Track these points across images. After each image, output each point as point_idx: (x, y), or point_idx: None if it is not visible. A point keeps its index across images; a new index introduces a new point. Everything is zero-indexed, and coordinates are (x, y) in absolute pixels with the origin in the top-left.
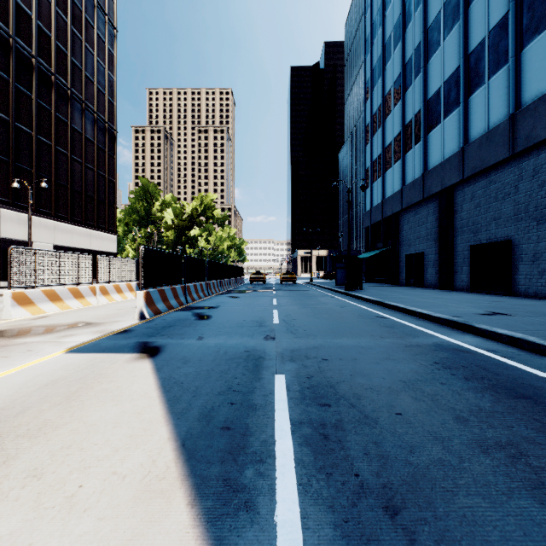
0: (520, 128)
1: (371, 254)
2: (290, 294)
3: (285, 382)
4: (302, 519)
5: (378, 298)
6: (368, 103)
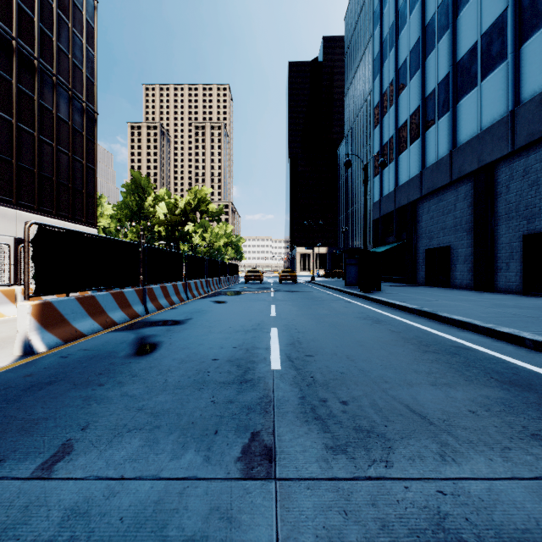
0: None
1: (383, 249)
2: (292, 297)
3: None
4: None
5: (417, 305)
6: (376, 82)
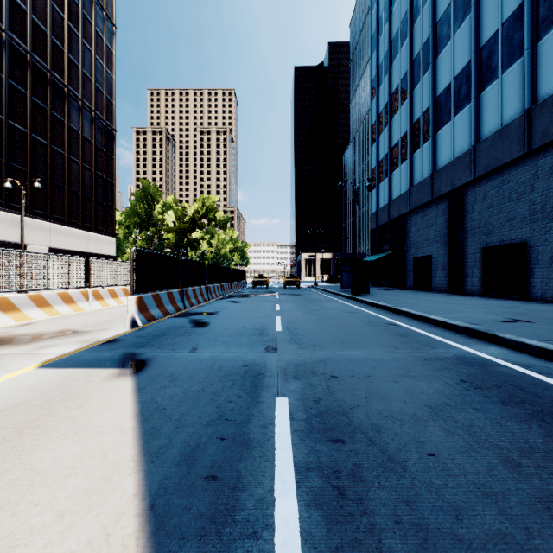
0: (537, 124)
1: (377, 257)
2: (294, 299)
3: (288, 407)
4: None
5: (386, 303)
6: (374, 102)
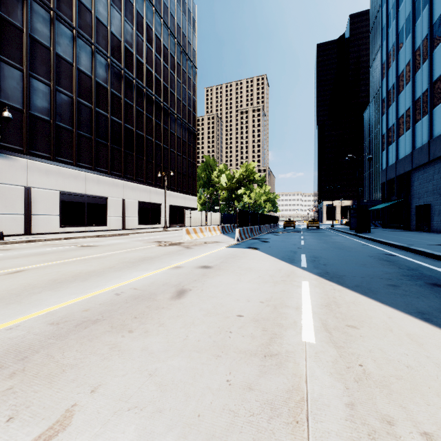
0: None
1: (384, 205)
2: (313, 234)
3: (305, 255)
4: (306, 264)
5: (374, 237)
6: (384, 81)
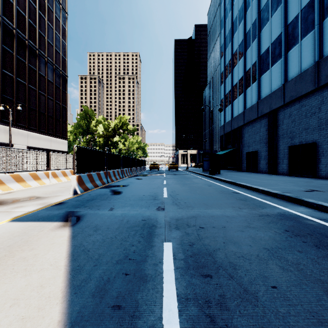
0: (323, 70)
1: (224, 152)
2: (174, 177)
3: (172, 250)
4: None
5: (231, 179)
6: (222, 59)
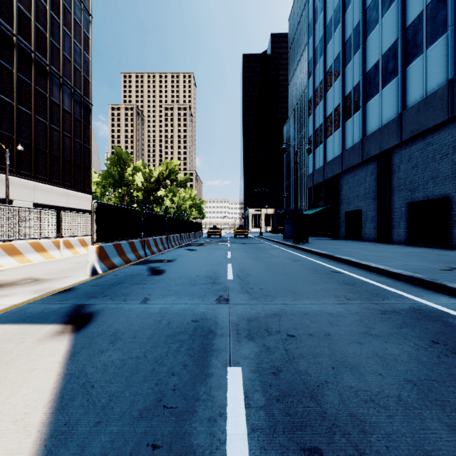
0: None
1: (314, 211)
2: (243, 247)
3: (242, 385)
4: None
5: (326, 251)
6: (310, 80)
